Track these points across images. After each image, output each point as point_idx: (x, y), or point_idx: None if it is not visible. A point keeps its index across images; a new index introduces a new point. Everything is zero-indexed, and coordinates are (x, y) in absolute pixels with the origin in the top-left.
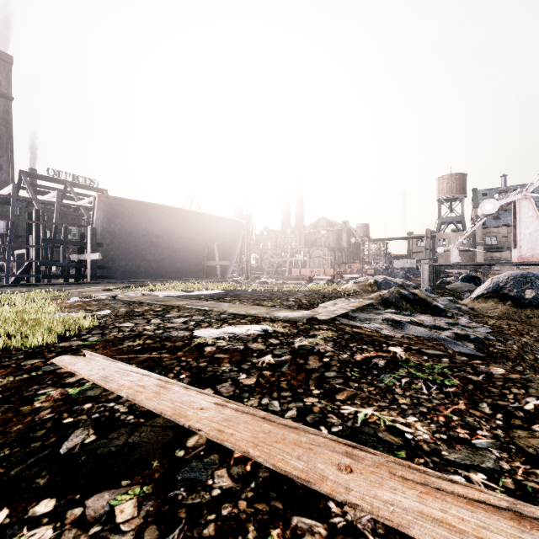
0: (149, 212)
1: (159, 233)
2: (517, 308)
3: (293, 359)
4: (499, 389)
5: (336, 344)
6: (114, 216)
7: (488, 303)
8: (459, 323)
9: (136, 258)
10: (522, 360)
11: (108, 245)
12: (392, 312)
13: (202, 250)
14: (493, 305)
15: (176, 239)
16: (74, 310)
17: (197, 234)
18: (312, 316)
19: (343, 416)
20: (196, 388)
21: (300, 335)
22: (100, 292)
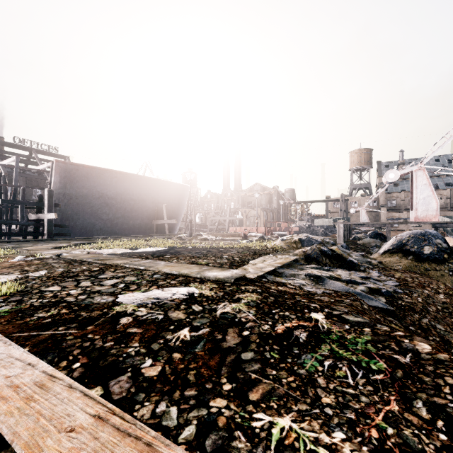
0: (103, 177)
1: (113, 195)
2: (417, 262)
3: (211, 333)
4: (432, 378)
5: (259, 310)
6: (70, 180)
7: (394, 258)
8: (371, 277)
9: (91, 218)
10: (427, 313)
11: (65, 206)
12: (313, 268)
13: (152, 210)
14: (397, 259)
15: (128, 201)
16: (11, 270)
17: (147, 196)
18: (239, 276)
19: (253, 434)
20: (82, 387)
21: (224, 299)
22: (48, 250)
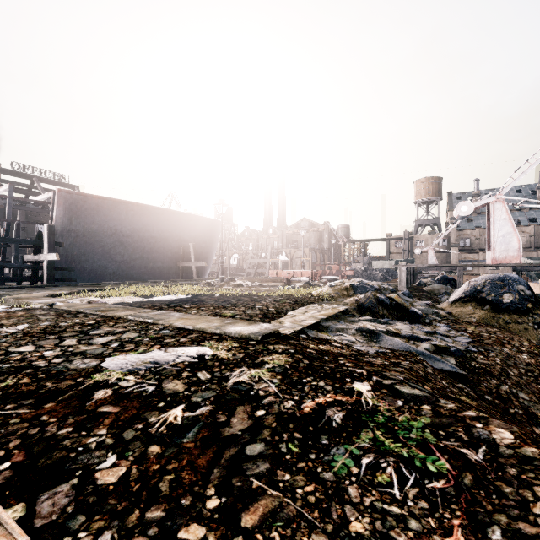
0: (117, 209)
1: (129, 232)
2: (495, 313)
3: (212, 413)
4: (515, 487)
5: (285, 378)
6: (76, 213)
7: (466, 307)
8: (438, 332)
9: (102, 259)
10: (507, 377)
11: (70, 244)
12: (367, 320)
13: (177, 250)
14: (471, 309)
15: (148, 239)
16: None
17: (171, 233)
18: (269, 331)
19: None
20: None
21: (243, 363)
22: (41, 299)
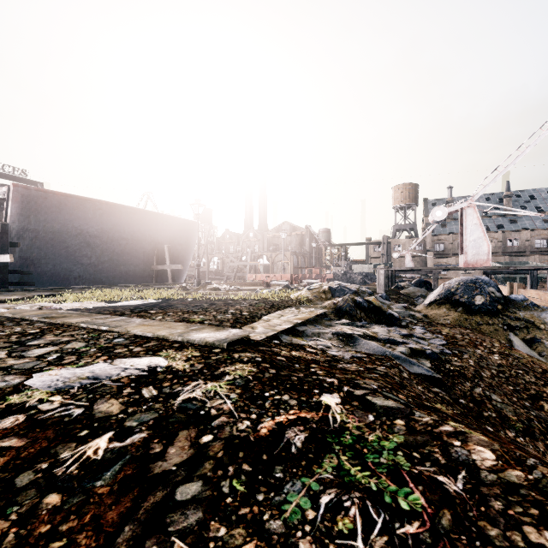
0: (83, 208)
1: (97, 233)
2: (468, 315)
3: (146, 441)
4: (502, 528)
5: (245, 392)
6: (35, 211)
7: (441, 310)
8: (414, 335)
9: (66, 262)
10: (480, 379)
11: (28, 245)
12: (344, 324)
13: (151, 253)
14: (445, 311)
15: (118, 240)
16: None
17: (144, 235)
18: (237, 338)
19: None
20: None
21: (200, 376)
22: None
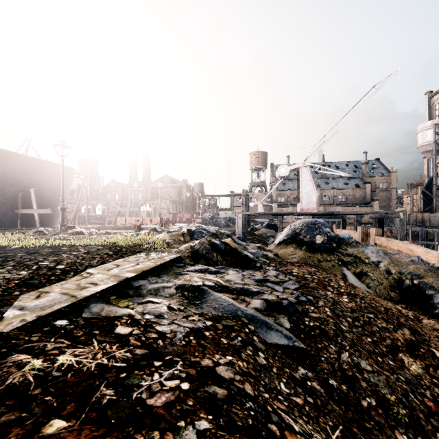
0: None
1: None
2: (311, 253)
3: None
4: None
5: None
6: None
7: (289, 249)
8: (268, 279)
9: None
10: (343, 337)
11: None
12: (196, 271)
13: (13, 196)
14: (292, 250)
15: None
16: None
17: (4, 176)
18: None
19: None
20: None
21: None
22: None
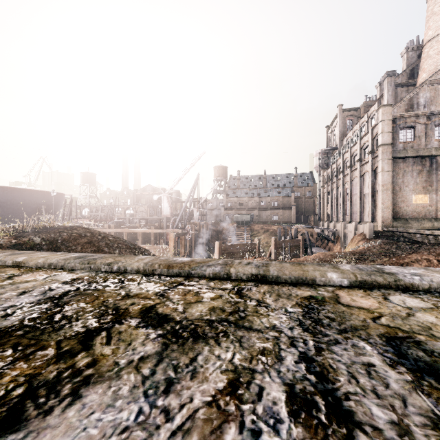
0: None
1: (5, 201)
2: None
3: None
4: None
5: None
6: None
7: None
8: None
9: None
10: None
11: None
12: None
13: (35, 209)
14: None
15: (16, 204)
16: None
17: (31, 201)
18: None
19: None
20: None
21: None
22: None
